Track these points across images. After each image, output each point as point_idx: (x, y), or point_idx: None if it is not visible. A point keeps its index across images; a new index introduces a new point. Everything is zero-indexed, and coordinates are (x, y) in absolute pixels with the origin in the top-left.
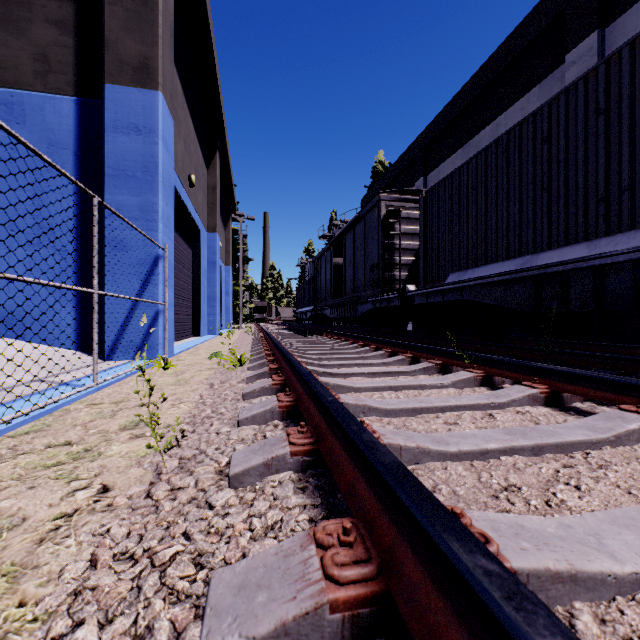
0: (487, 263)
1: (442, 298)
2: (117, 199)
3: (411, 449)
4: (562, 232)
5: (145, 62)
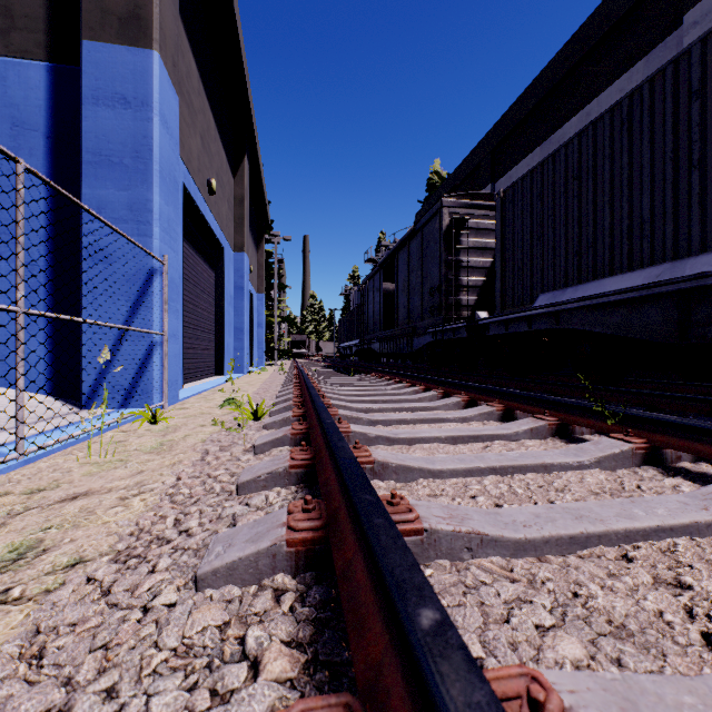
0: (596, 278)
1: (528, 327)
2: (98, 194)
3: None
4: None
5: (136, 11)
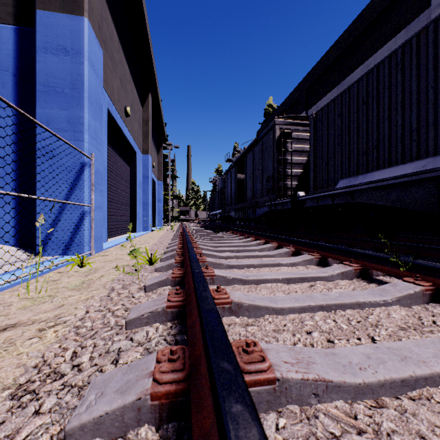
0: (379, 168)
1: (332, 201)
2: (47, 112)
3: None
4: None
5: None
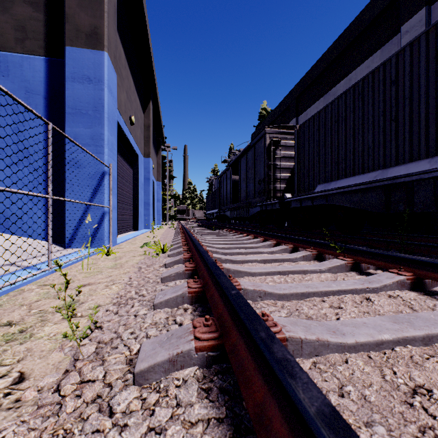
0: (346, 177)
1: (312, 203)
2: (74, 130)
3: (311, 342)
4: (407, 152)
5: (95, 30)
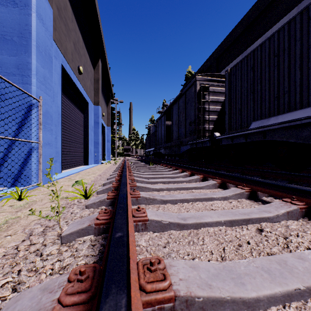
0: (290, 111)
1: (245, 140)
2: None
3: None
4: None
5: None
